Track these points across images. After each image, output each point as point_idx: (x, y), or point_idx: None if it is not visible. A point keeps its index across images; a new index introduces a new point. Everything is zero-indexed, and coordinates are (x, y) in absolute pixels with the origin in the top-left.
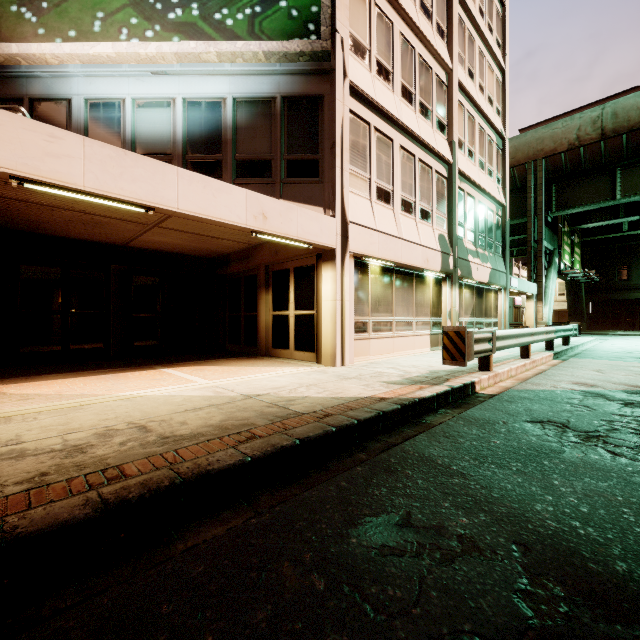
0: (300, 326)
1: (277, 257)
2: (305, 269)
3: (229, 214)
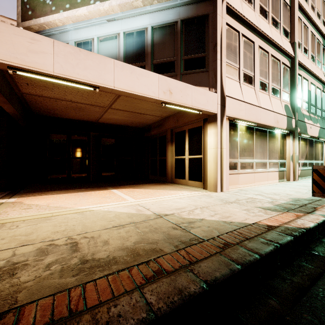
0: (192, 165)
1: (178, 123)
2: (195, 129)
3: (147, 90)
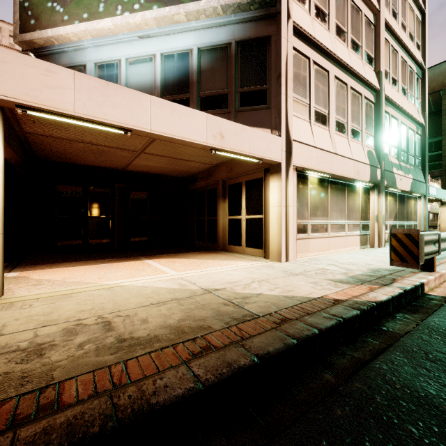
0: (250, 228)
1: (232, 173)
2: (254, 182)
3: (192, 134)
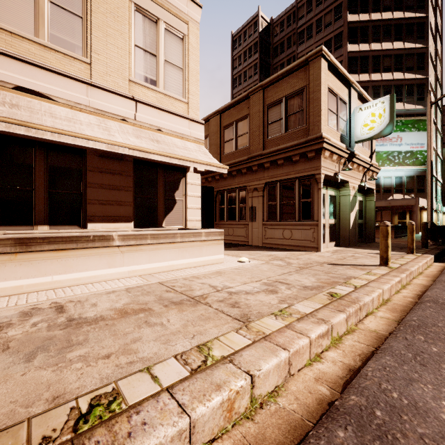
0: None
1: (403, 207)
2: None
3: (425, 205)
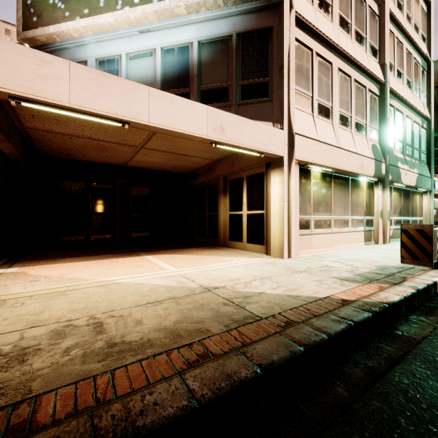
0: (251, 223)
1: (233, 168)
2: (256, 176)
3: (192, 127)
